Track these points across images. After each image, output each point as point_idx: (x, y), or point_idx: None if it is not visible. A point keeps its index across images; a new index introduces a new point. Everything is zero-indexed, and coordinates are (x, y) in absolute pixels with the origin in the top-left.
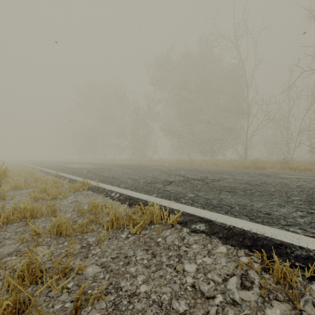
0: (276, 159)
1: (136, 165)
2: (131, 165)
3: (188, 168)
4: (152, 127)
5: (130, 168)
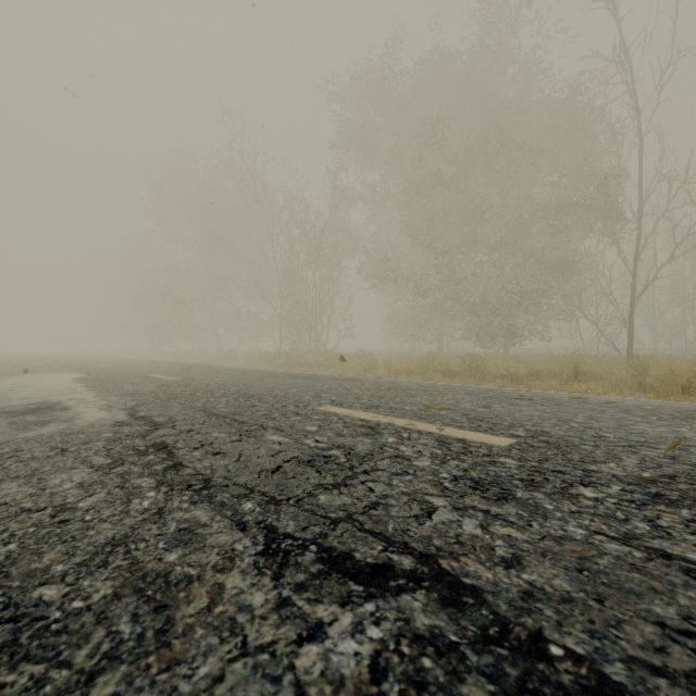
0: (690, 352)
1: (256, 384)
2: (242, 379)
3: (557, 416)
4: (339, 263)
5: (165, 424)
